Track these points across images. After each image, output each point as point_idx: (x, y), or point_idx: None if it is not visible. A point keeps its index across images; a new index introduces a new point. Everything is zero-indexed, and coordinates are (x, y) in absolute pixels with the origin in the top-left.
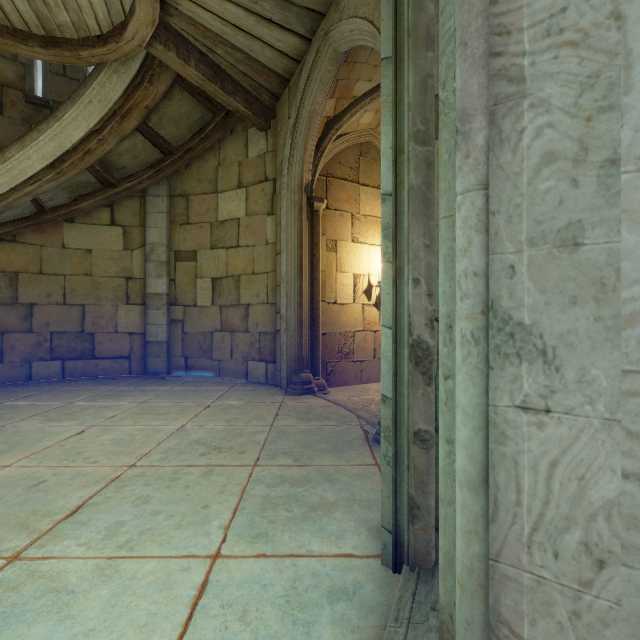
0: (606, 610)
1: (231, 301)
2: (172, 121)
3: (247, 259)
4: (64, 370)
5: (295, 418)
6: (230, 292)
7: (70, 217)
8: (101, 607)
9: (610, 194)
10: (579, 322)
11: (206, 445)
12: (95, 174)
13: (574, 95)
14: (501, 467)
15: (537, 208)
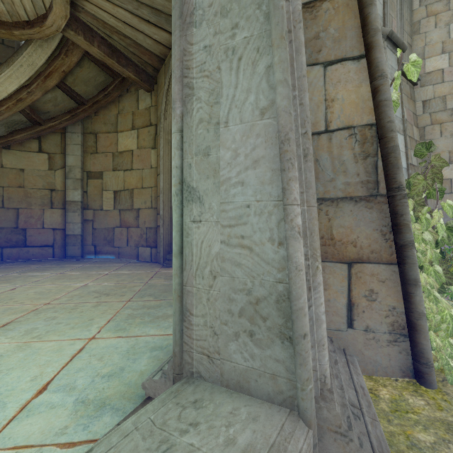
0: (216, 295)
1: (127, 206)
2: (83, 82)
3: (138, 178)
4: (2, 255)
5: (163, 279)
6: (126, 200)
7: (7, 145)
8: (18, 360)
9: (217, 136)
10: (209, 185)
11: (99, 293)
12: (26, 115)
13: (208, 97)
14: (187, 247)
15: (197, 140)
